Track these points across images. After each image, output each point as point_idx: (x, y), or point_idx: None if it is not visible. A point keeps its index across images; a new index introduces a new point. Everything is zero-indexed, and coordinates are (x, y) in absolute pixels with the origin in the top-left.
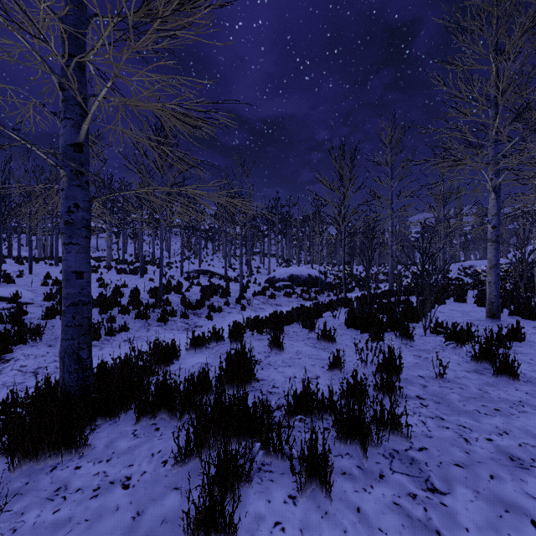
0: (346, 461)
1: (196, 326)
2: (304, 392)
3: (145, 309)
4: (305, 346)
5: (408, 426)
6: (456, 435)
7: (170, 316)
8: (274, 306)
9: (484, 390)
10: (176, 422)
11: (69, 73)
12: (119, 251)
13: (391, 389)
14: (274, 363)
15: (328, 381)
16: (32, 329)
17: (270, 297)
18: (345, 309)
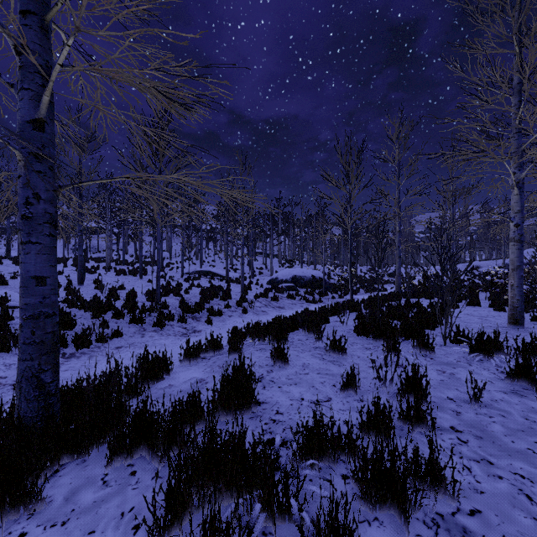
0: (375, 532)
1: (194, 331)
2: (316, 428)
3: (140, 313)
4: (312, 358)
5: (454, 481)
6: (514, 489)
7: (167, 321)
8: (276, 309)
9: (531, 419)
10: (157, 463)
11: (11, 19)
12: (120, 252)
13: (421, 420)
14: (277, 379)
15: (342, 405)
16: (17, 336)
17: (272, 299)
18: (352, 313)
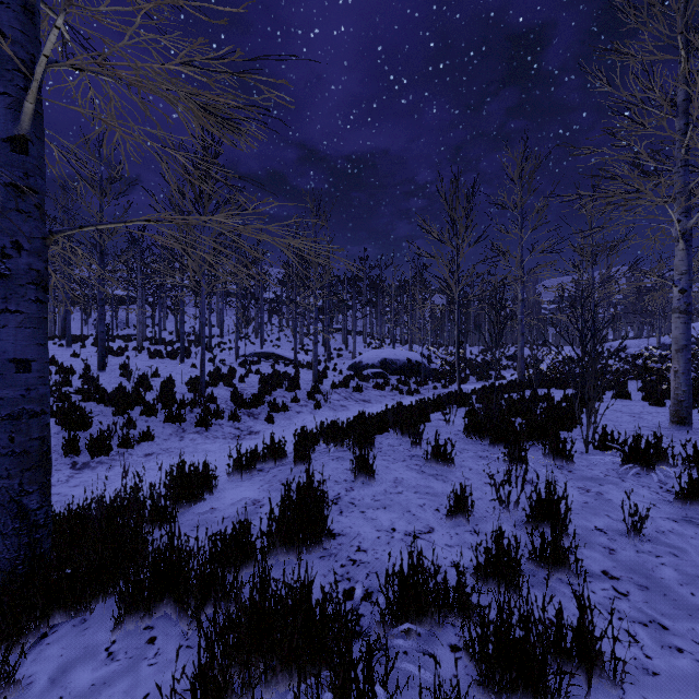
0: None
1: (250, 432)
2: (413, 576)
3: (178, 408)
4: (407, 470)
5: (616, 659)
6: None
7: (214, 419)
8: (360, 403)
9: None
10: (186, 626)
11: None
12: (156, 328)
13: (561, 562)
14: (360, 501)
15: (449, 538)
16: None
17: (354, 390)
18: (461, 409)
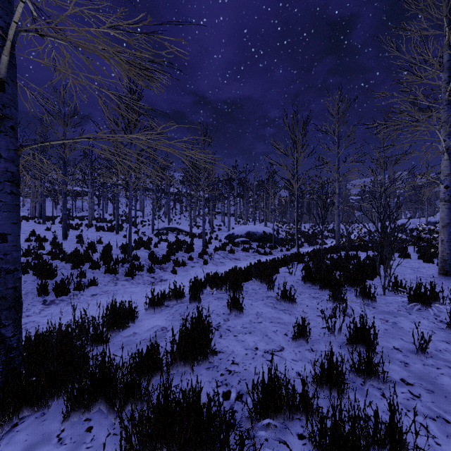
0: None
1: (161, 280)
2: (271, 385)
3: (114, 264)
4: (265, 306)
5: (417, 448)
6: None
7: (137, 271)
8: (233, 261)
9: None
10: (113, 419)
11: None
12: (101, 211)
13: (372, 373)
14: (233, 328)
15: (294, 355)
16: None
17: (229, 252)
18: (299, 264)
